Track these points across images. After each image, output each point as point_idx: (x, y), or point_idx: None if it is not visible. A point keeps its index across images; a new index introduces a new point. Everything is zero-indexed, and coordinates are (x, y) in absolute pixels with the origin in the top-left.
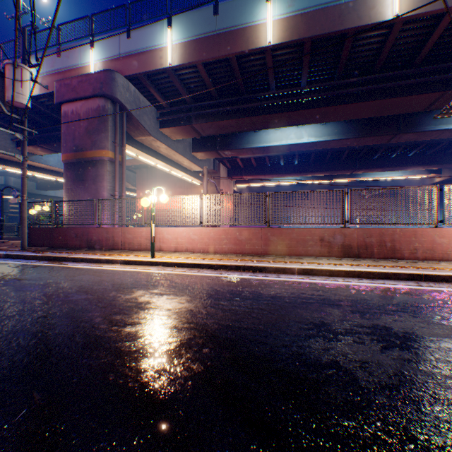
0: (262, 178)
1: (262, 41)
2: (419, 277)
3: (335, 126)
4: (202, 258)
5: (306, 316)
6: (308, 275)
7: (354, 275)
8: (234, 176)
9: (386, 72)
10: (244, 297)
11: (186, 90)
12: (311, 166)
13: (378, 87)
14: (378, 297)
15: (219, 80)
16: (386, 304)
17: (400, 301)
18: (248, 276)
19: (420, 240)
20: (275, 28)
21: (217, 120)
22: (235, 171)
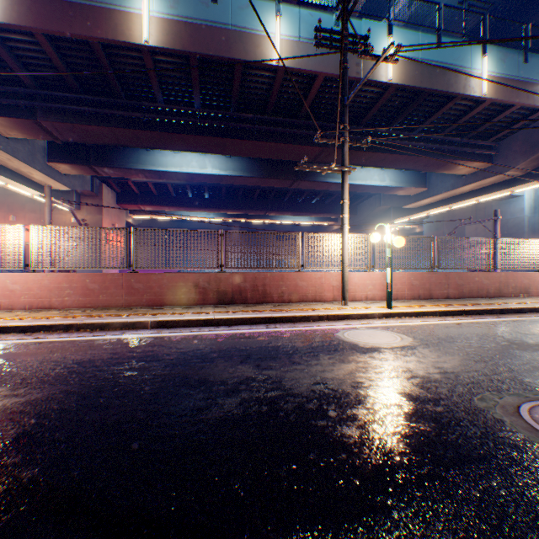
0: (167, 210)
1: (137, 36)
2: (271, 319)
3: (241, 162)
4: (17, 318)
5: (103, 380)
6: (164, 328)
7: (214, 324)
8: (127, 204)
9: (280, 116)
10: (35, 369)
11: (24, 66)
12: (225, 202)
13: (272, 129)
14: (215, 345)
15: (80, 67)
16: (214, 352)
17: (231, 347)
18: (78, 337)
19: (287, 284)
20: (154, 26)
21: (82, 123)
22: (128, 198)
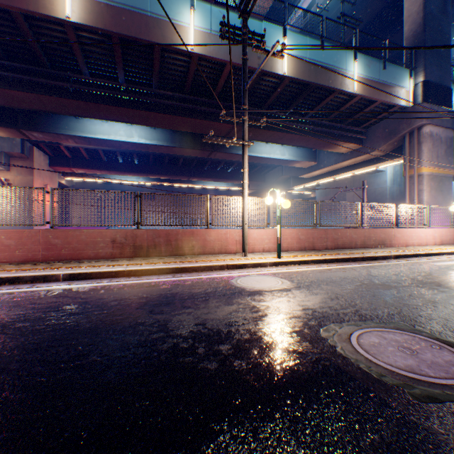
0: (99, 173)
1: (59, 11)
2: (178, 270)
3: (165, 133)
4: None
5: None
6: (77, 280)
7: (126, 275)
8: (60, 167)
9: (197, 96)
10: None
11: None
12: (152, 168)
13: (190, 107)
14: (119, 294)
15: (2, 34)
16: (116, 300)
17: (134, 295)
18: None
19: (197, 239)
20: (76, 4)
21: (6, 87)
22: (61, 161)
